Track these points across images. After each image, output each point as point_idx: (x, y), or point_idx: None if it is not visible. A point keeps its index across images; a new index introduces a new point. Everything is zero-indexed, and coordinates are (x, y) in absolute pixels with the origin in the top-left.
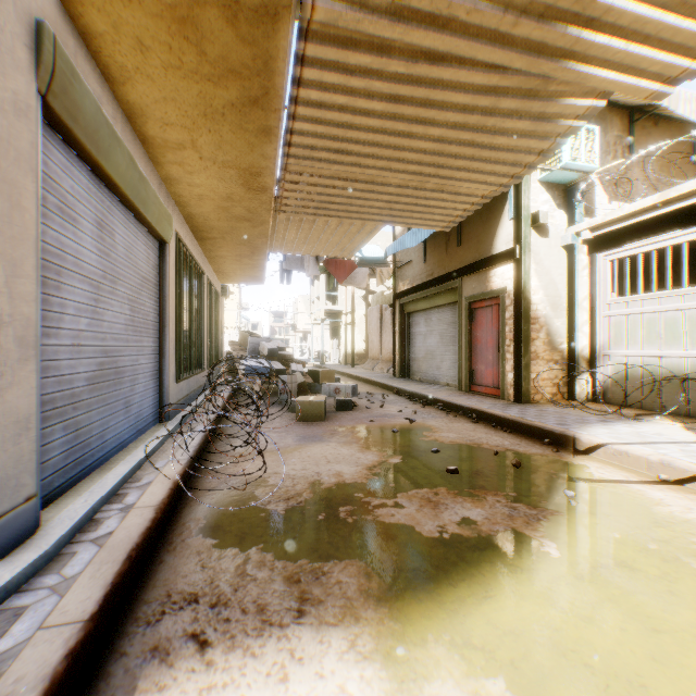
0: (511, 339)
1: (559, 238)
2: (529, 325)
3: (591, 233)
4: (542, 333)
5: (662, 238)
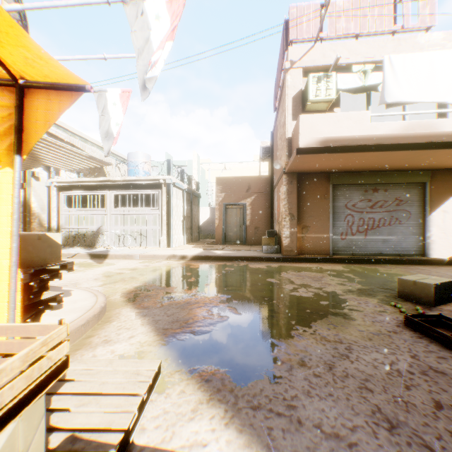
0: (23, 222)
1: (46, 182)
2: (31, 216)
3: (58, 183)
4: (38, 220)
5: (80, 192)
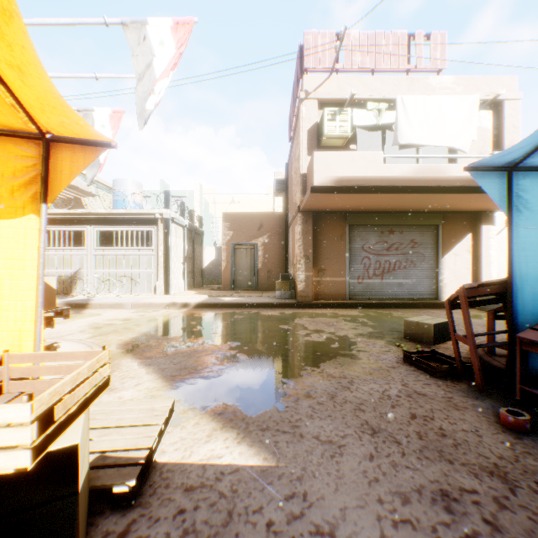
0: None
1: None
2: None
3: None
4: None
5: (51, 227)
